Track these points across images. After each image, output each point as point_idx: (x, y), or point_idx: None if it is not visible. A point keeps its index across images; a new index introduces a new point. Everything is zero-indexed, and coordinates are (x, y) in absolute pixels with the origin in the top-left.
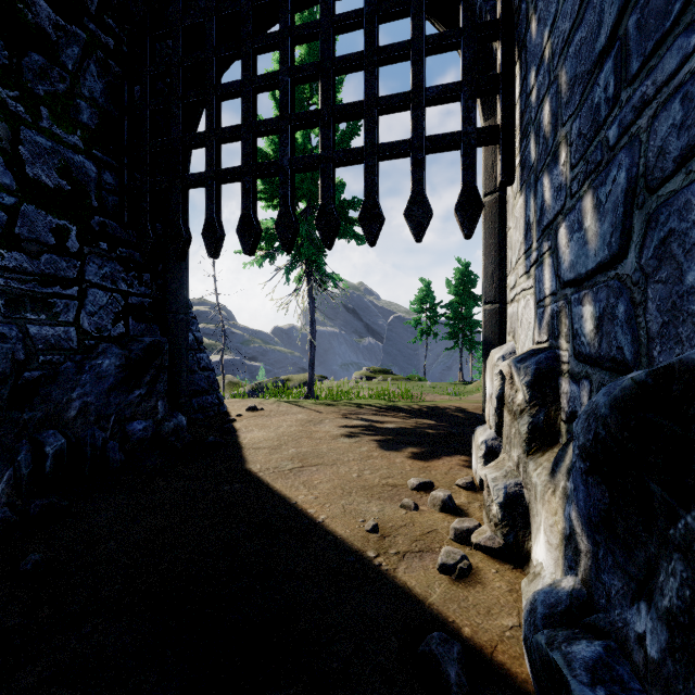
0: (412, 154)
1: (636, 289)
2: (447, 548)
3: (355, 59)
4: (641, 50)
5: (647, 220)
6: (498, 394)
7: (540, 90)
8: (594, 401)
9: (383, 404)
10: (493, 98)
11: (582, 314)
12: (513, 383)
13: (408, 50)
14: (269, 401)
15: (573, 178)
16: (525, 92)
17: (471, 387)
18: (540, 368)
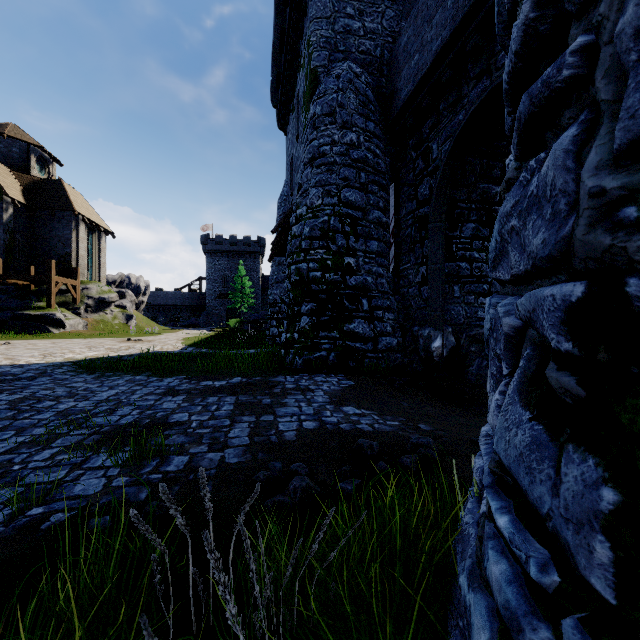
0: None
1: None
2: None
3: None
4: None
5: None
6: None
7: None
8: None
9: None
10: None
11: None
12: None
13: None
14: None
15: None
16: None
17: None
18: None
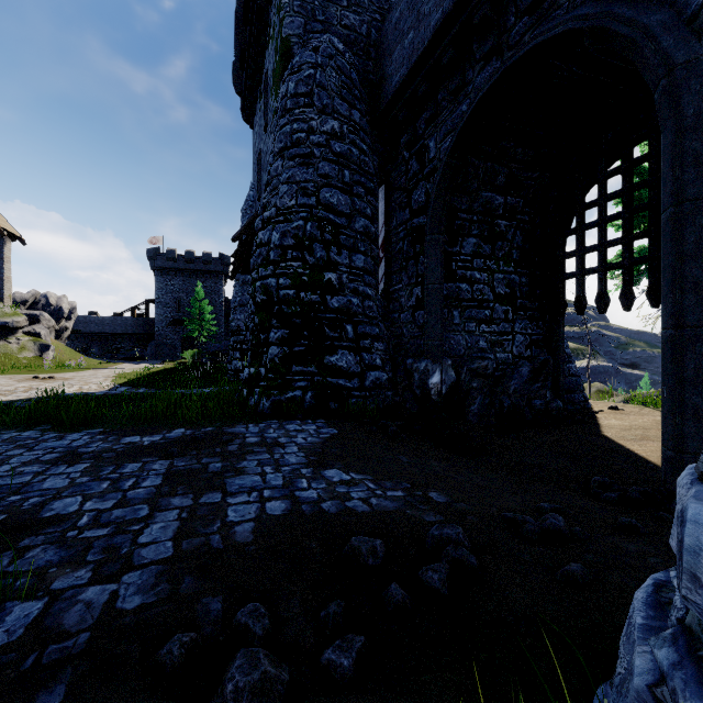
0: None
1: None
2: None
3: None
4: None
5: None
6: None
7: None
8: None
9: None
10: None
11: None
12: None
13: None
14: (633, 405)
15: None
16: None
17: None
18: None
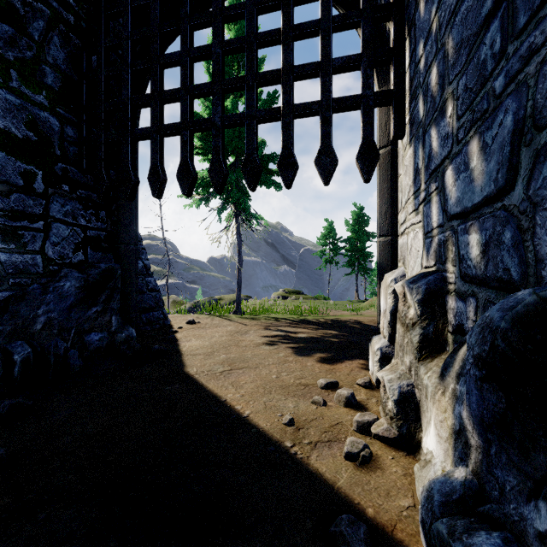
0: (321, 113)
1: (524, 217)
2: (352, 439)
3: (274, 34)
4: (528, 5)
5: (535, 155)
6: (392, 310)
7: (428, 58)
8: (488, 316)
9: (296, 318)
10: (386, 69)
11: (468, 241)
12: (405, 301)
13: (318, 27)
14: (205, 316)
15: (460, 127)
16: (414, 62)
17: (365, 304)
18: (429, 288)
